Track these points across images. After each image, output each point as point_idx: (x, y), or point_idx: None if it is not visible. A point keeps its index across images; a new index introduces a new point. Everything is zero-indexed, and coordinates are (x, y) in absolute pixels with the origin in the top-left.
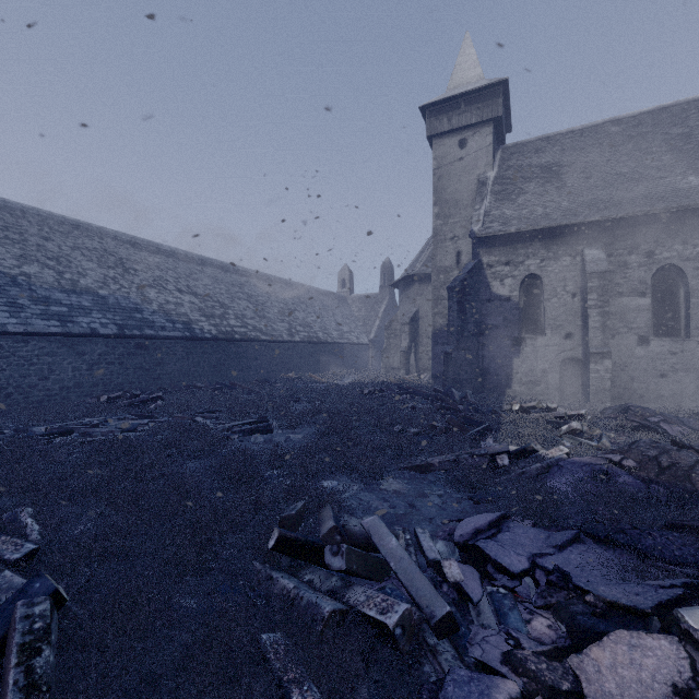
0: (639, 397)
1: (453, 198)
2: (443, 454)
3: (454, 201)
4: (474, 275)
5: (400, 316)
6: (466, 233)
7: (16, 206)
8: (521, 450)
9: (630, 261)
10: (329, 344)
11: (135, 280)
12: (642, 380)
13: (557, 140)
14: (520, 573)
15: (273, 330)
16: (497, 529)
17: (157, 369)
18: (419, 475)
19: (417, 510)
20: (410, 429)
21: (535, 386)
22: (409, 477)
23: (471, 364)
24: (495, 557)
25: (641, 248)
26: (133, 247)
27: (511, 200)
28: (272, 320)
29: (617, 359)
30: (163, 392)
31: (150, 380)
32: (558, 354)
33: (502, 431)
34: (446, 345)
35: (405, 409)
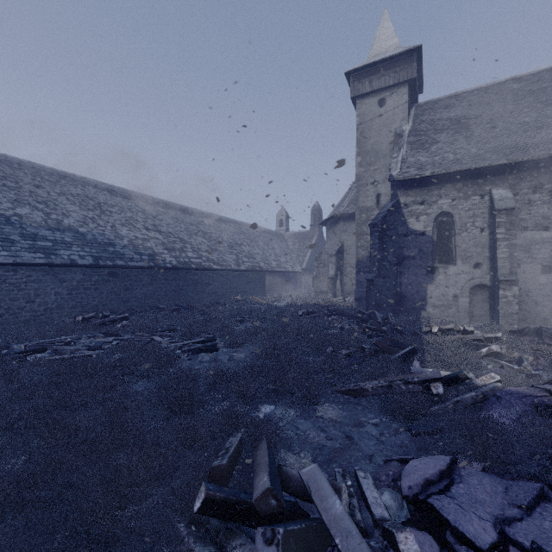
0: (543, 319)
1: (374, 148)
2: (375, 379)
3: (375, 151)
4: (393, 213)
5: (327, 249)
6: (385, 178)
7: (15, 161)
8: (453, 377)
9: (534, 199)
10: (269, 272)
11: (110, 220)
12: (546, 304)
13: (464, 97)
14: (489, 549)
15: (223, 261)
16: (449, 479)
17: (127, 293)
18: (353, 399)
19: (355, 444)
20: (341, 351)
21: (447, 308)
22: (343, 402)
23: (390, 289)
24: (455, 523)
25: (545, 187)
26: (110, 193)
27: (425, 148)
28: (222, 253)
29: (522, 286)
30: (131, 312)
31: (120, 302)
32: (468, 281)
33: (427, 354)
34: (367, 273)
35: (334, 329)
